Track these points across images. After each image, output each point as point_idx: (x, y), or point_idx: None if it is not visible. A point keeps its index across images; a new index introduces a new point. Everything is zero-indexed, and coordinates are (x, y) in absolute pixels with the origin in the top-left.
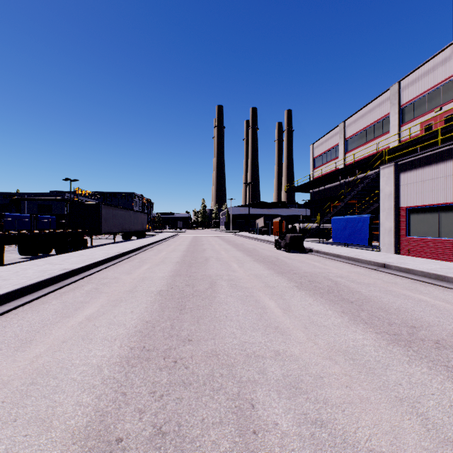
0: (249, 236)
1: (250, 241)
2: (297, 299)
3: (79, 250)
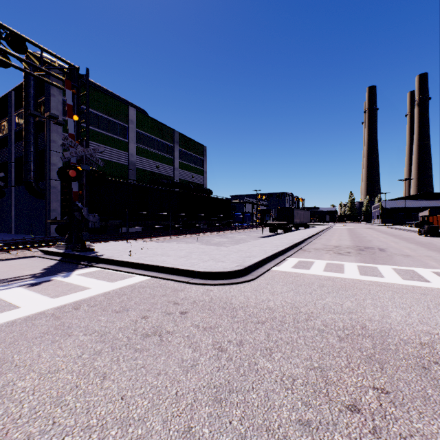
0: (402, 228)
1: (401, 232)
2: (403, 243)
3: (290, 231)
